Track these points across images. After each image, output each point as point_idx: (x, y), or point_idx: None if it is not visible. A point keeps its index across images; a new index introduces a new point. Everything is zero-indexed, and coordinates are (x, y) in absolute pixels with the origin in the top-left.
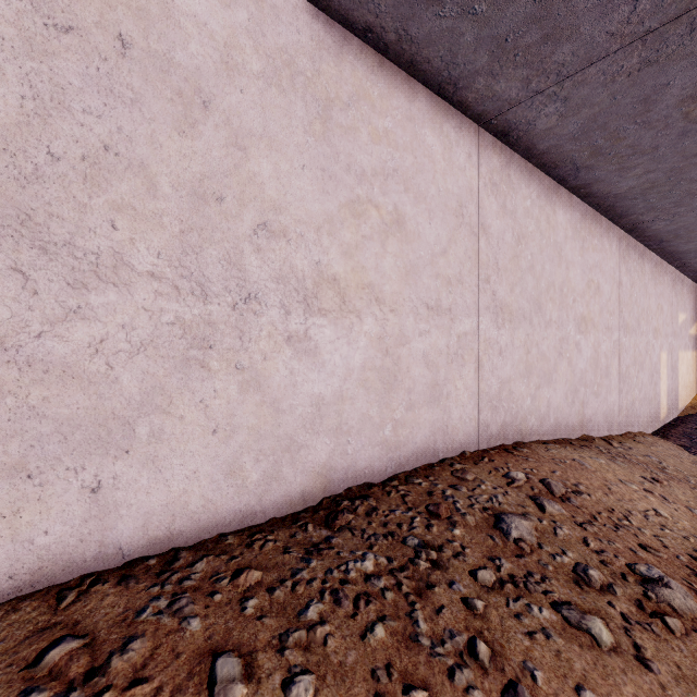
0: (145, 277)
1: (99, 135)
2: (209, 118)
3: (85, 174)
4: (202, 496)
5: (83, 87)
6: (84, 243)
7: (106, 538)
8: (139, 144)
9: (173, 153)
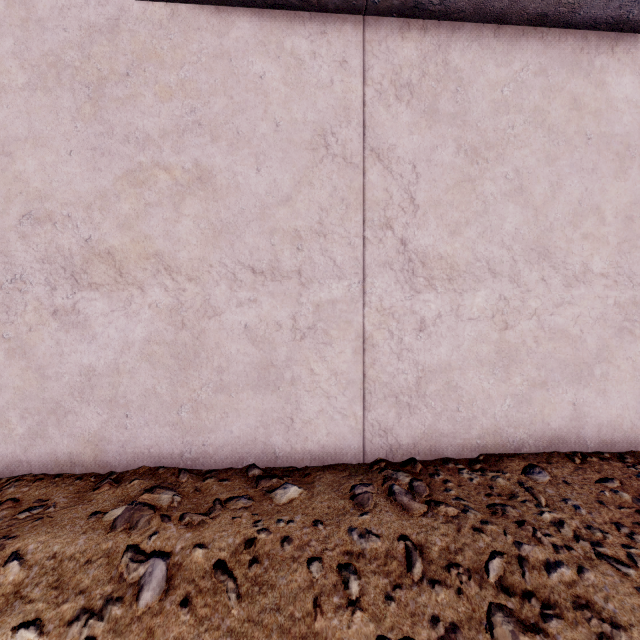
0: (598, 276)
1: (576, 196)
2: (634, 162)
3: (570, 221)
4: (629, 421)
5: (569, 172)
6: (569, 261)
7: (579, 433)
8: (595, 194)
9: (613, 194)
